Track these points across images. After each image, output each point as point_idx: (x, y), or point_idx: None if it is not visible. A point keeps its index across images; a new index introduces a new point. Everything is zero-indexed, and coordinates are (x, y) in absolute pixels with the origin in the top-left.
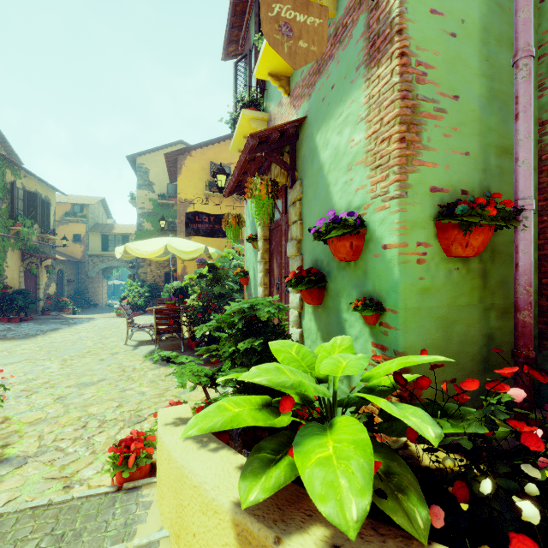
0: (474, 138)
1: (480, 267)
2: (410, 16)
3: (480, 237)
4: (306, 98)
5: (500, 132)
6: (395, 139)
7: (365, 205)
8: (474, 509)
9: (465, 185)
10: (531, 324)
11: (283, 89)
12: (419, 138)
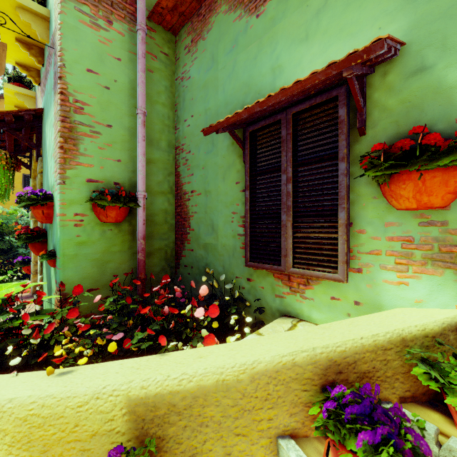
0: (125, 152)
1: (130, 228)
2: (68, 70)
3: (114, 211)
4: (44, 93)
5: (146, 150)
6: (58, 146)
7: (54, 185)
8: (1, 358)
9: (117, 179)
10: (143, 260)
11: (33, 79)
12: (77, 148)
